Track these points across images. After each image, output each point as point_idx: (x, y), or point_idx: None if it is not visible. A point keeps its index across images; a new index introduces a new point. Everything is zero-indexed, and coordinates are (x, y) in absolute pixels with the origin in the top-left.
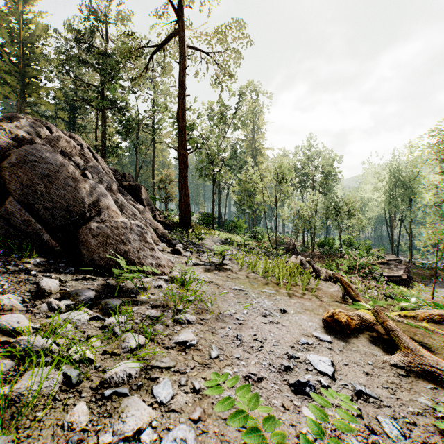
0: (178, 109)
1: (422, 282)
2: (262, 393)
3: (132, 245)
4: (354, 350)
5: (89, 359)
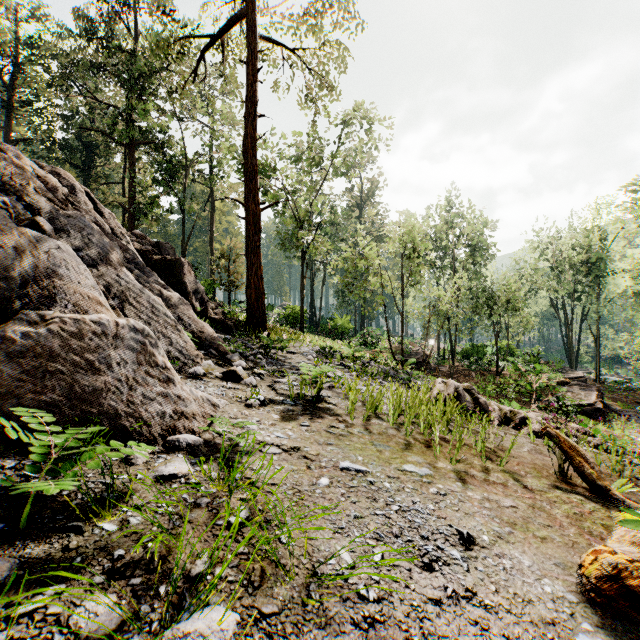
0: (245, 138)
1: (622, 412)
2: None
3: (115, 375)
4: None
5: None
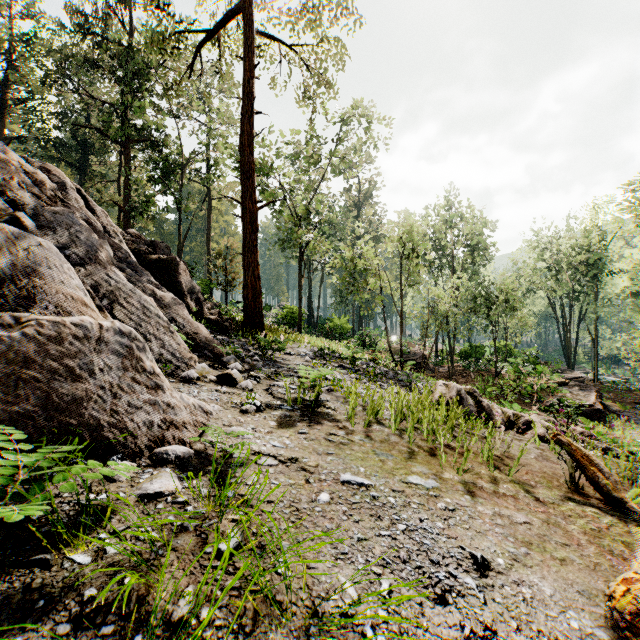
0: (242, 135)
1: (621, 412)
2: None
3: (97, 382)
4: None
5: None
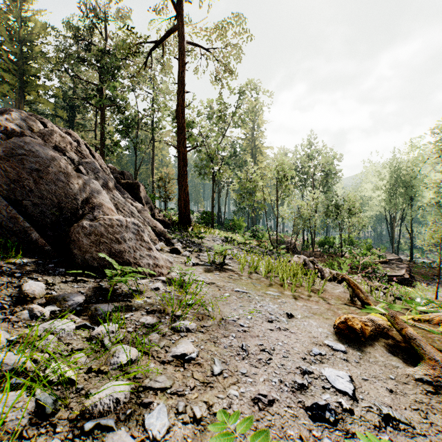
0: (177, 106)
1: (424, 281)
2: (275, 420)
3: (127, 245)
4: (372, 362)
5: (70, 380)
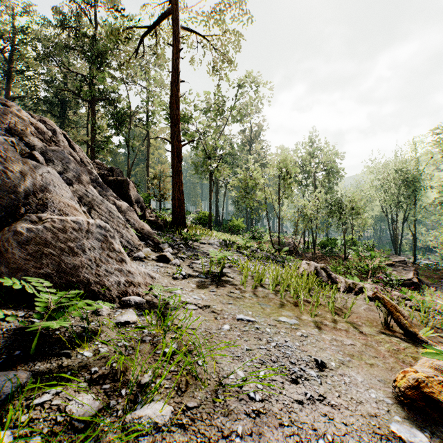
0: (171, 96)
1: (431, 284)
2: None
3: (87, 256)
4: None
5: None
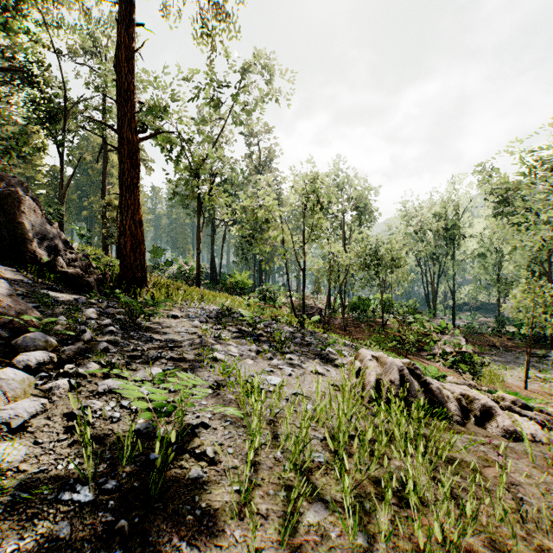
0: (118, 48)
1: (482, 354)
2: None
3: None
4: None
5: None
